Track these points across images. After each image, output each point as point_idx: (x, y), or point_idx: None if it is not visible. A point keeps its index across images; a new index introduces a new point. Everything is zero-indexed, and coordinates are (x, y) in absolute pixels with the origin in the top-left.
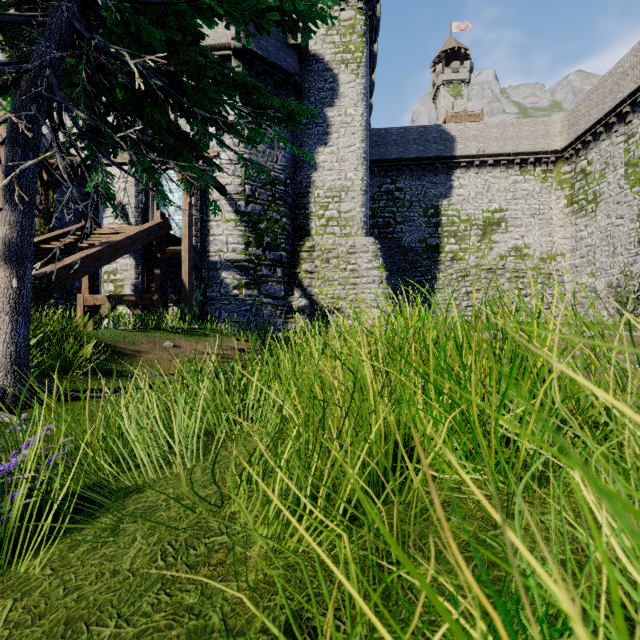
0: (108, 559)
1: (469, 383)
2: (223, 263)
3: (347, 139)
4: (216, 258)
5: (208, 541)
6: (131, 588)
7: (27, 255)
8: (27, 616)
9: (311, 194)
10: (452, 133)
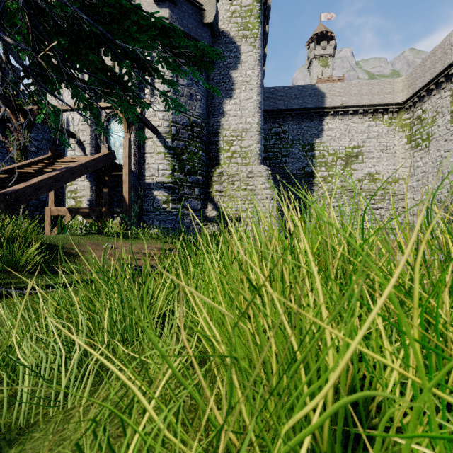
0: None
1: None
2: (155, 184)
3: (247, 93)
4: (150, 181)
5: None
6: None
7: None
8: None
9: (220, 134)
10: (323, 90)
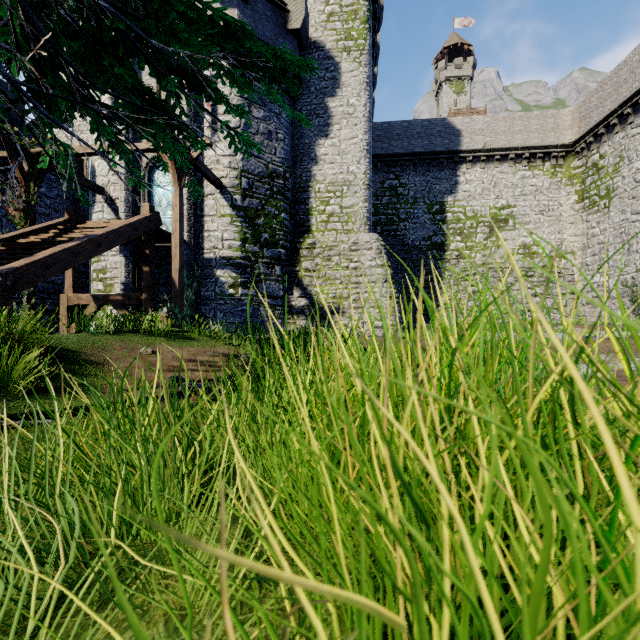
0: None
1: None
2: (218, 260)
3: (349, 131)
4: (211, 255)
5: None
6: None
7: None
8: None
9: (311, 188)
10: (458, 127)
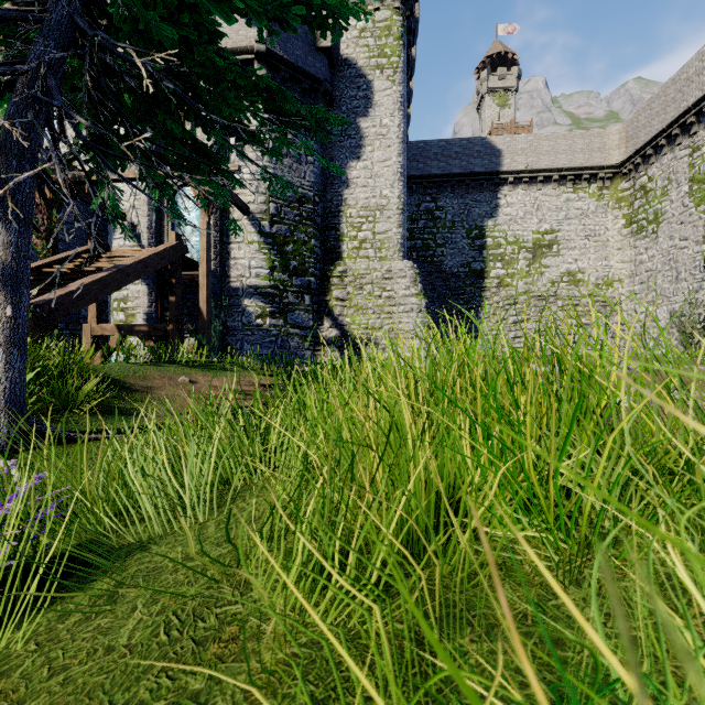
0: (103, 632)
1: (523, 425)
2: (245, 289)
3: (382, 152)
4: (237, 284)
5: (220, 611)
6: (127, 669)
7: (23, 279)
8: (3, 703)
9: (343, 213)
10: (498, 146)
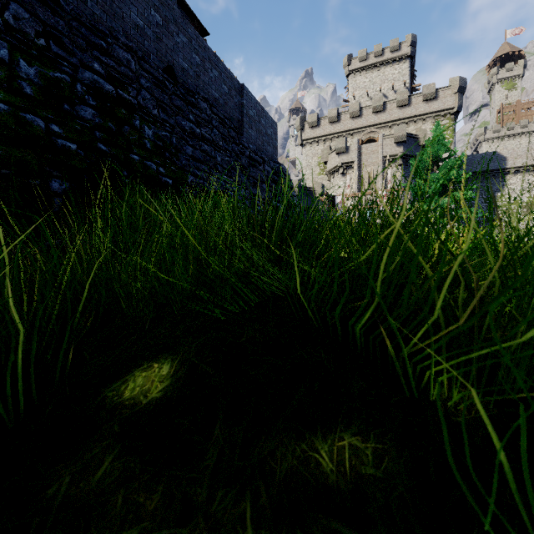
0: None
1: None
2: None
3: None
4: None
5: None
6: None
7: None
8: None
9: None
10: (504, 155)
